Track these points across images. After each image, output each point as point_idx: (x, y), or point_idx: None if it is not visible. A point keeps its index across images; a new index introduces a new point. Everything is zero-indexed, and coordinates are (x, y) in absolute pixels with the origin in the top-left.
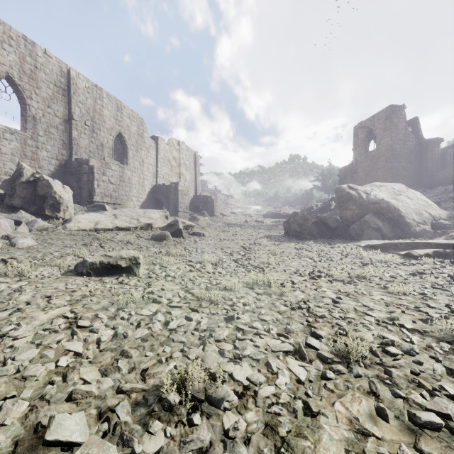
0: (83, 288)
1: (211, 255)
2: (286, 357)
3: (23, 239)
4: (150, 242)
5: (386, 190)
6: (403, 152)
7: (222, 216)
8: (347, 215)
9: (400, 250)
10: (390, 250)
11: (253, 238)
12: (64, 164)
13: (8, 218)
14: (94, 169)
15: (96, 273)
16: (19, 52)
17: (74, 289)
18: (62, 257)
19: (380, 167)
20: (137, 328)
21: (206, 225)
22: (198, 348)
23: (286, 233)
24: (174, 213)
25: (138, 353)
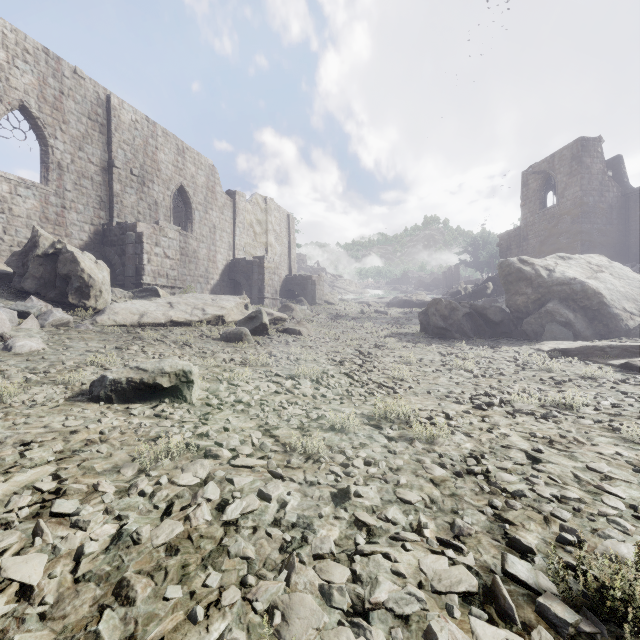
0: (92, 426)
1: (309, 365)
2: (471, 616)
3: (24, 340)
4: (218, 343)
5: (578, 264)
6: (599, 207)
7: (327, 305)
8: (518, 302)
9: (610, 357)
10: (593, 357)
11: (374, 337)
12: (101, 231)
13: (10, 307)
14: (143, 238)
15: (122, 397)
16: (38, 71)
17: (76, 427)
18: (78, 369)
19: (563, 231)
20: (164, 519)
21: (303, 317)
22: (278, 578)
23: (422, 329)
24: (259, 300)
25: (152, 589)
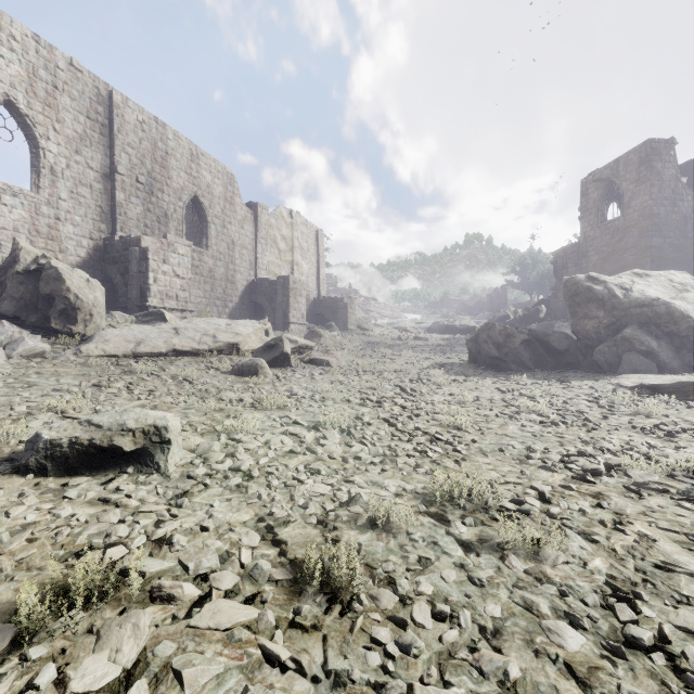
0: None
1: (339, 407)
2: None
3: None
4: (228, 378)
5: (658, 282)
6: (671, 219)
7: (360, 331)
8: (588, 327)
9: None
10: None
11: (415, 369)
12: (102, 247)
13: None
14: (149, 254)
15: (62, 467)
16: (27, 61)
17: None
18: (27, 417)
19: (630, 247)
20: None
21: (333, 345)
22: None
23: (471, 359)
24: (283, 325)
25: None
